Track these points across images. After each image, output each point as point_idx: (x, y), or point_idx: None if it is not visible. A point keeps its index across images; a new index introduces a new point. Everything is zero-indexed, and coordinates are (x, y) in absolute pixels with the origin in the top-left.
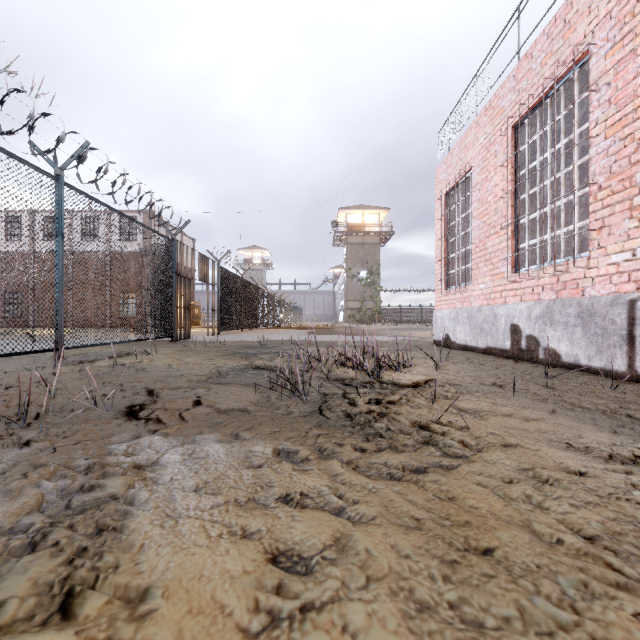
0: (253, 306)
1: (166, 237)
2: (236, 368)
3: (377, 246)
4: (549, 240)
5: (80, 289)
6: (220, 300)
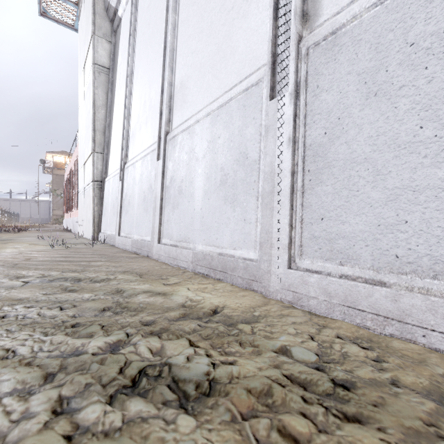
0: None
1: None
2: None
3: None
4: None
5: None
6: None
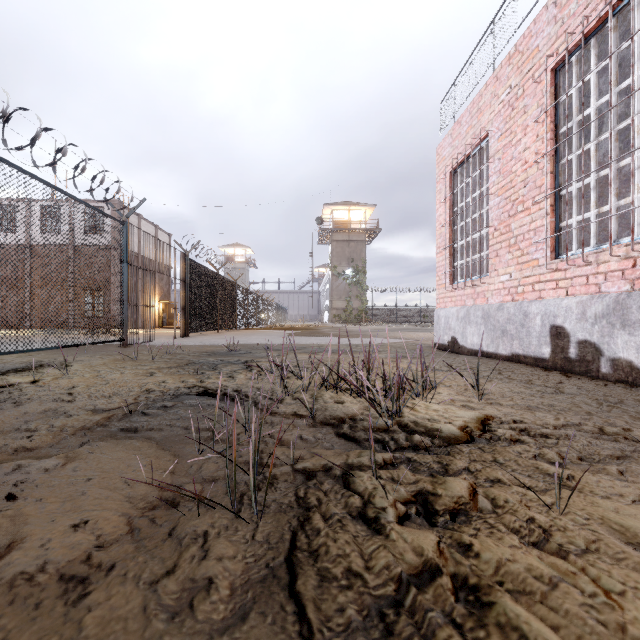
0: (231, 305)
1: (113, 218)
2: (170, 394)
3: (363, 244)
4: (614, 211)
5: (39, 286)
6: (190, 297)
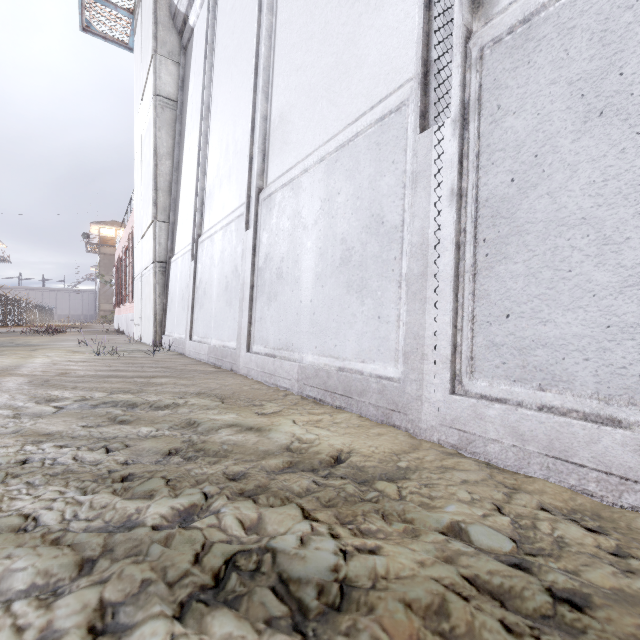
0: None
1: None
2: (5, 334)
3: None
4: None
5: None
6: None
